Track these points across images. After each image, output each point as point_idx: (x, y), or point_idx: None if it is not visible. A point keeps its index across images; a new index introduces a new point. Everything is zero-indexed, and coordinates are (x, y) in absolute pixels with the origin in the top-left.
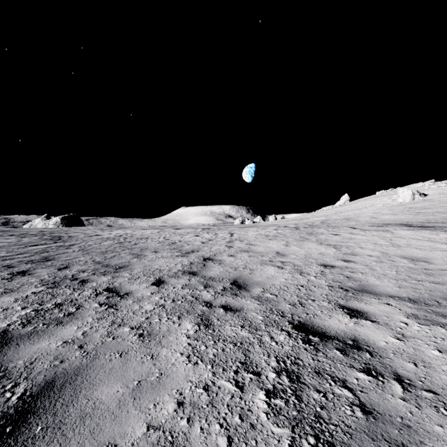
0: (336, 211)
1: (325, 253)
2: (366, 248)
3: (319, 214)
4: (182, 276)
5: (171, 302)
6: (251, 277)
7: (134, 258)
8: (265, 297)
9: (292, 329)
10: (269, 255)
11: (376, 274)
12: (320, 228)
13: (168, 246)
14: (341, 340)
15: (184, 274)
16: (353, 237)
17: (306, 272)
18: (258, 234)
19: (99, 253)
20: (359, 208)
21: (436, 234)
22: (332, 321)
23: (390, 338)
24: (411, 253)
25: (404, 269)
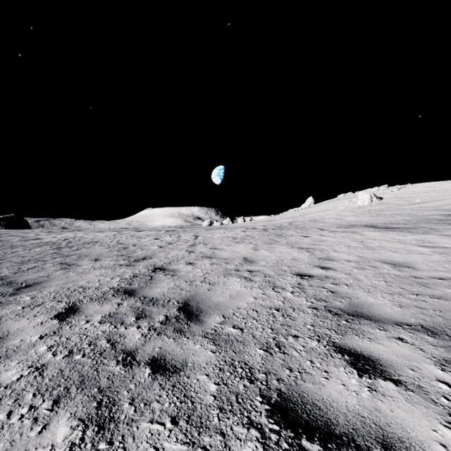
0: (302, 213)
1: (299, 259)
2: (341, 252)
3: (286, 216)
4: (112, 298)
5: (64, 356)
6: (210, 296)
7: (60, 270)
8: (224, 335)
9: (268, 418)
10: (236, 262)
11: (364, 287)
12: (289, 230)
13: (116, 252)
14: (363, 447)
15: (116, 294)
16: (323, 239)
17: (281, 286)
18: (224, 236)
19: (15, 264)
20: (323, 210)
21: (403, 235)
22: (333, 387)
23: (443, 430)
24: (390, 257)
25: (391, 277)
